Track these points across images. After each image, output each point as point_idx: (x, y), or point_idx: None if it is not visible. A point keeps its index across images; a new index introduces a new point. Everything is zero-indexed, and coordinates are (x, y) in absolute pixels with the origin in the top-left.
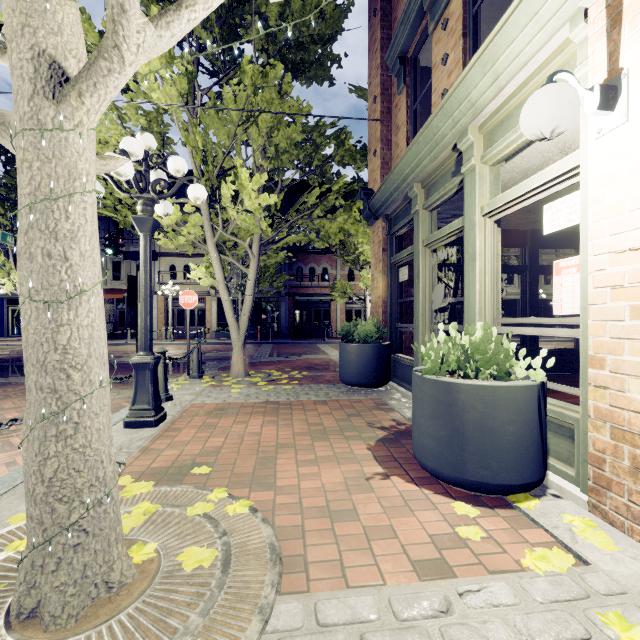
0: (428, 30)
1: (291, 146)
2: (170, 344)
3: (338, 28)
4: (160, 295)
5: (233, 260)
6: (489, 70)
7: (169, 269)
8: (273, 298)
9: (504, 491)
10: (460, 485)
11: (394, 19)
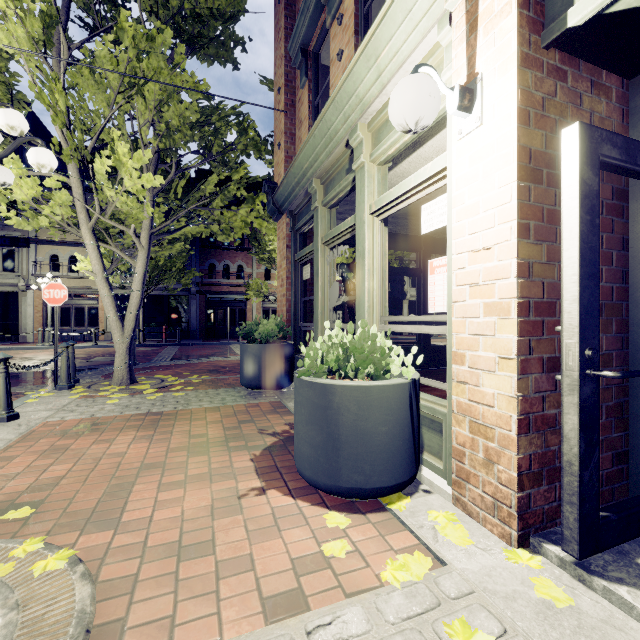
0: (326, 24)
1: (184, 125)
2: (48, 348)
3: (241, 8)
4: (37, 290)
5: (116, 249)
6: (373, 65)
7: (49, 259)
8: (182, 296)
9: (377, 494)
10: (335, 493)
11: (298, 10)
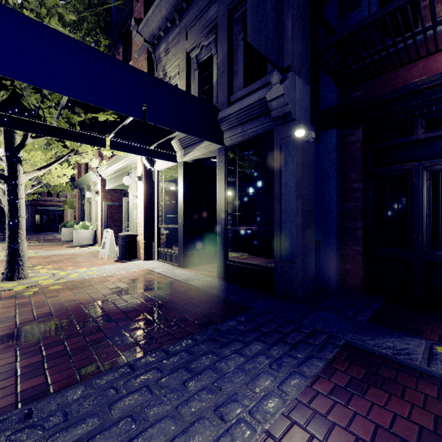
0: None
1: None
2: None
3: None
4: None
5: None
6: (90, 176)
7: None
8: None
9: (85, 245)
10: (79, 246)
11: None
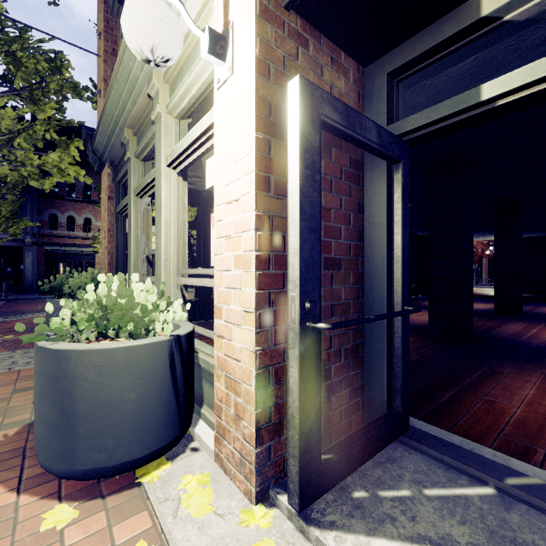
0: None
1: None
2: None
3: None
4: None
5: None
6: None
7: None
8: (14, 247)
9: (125, 469)
10: (72, 478)
11: None
